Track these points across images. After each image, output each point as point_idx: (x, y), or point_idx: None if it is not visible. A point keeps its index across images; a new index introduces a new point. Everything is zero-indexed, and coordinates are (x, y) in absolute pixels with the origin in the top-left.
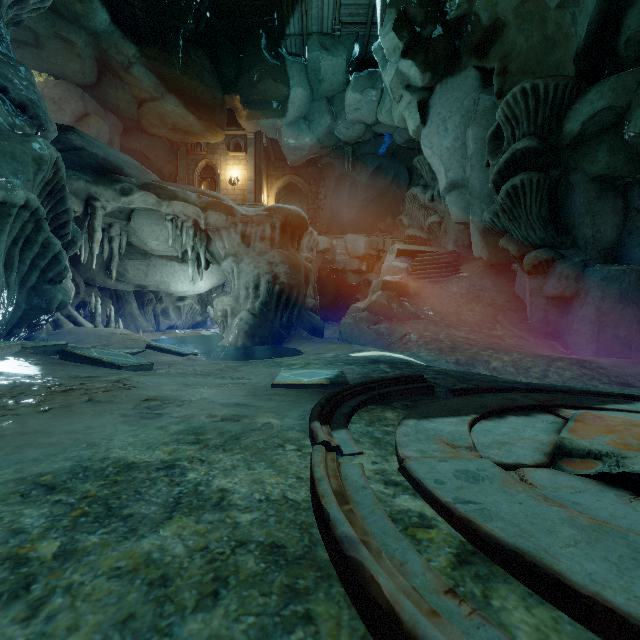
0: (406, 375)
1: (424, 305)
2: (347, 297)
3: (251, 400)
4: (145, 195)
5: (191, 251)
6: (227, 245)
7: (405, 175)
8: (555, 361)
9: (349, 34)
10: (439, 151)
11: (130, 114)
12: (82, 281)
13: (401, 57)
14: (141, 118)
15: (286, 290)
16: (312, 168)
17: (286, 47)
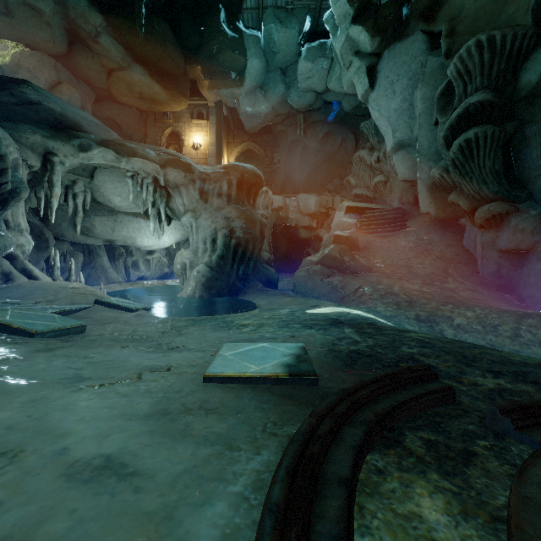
0: (405, 367)
1: (374, 258)
2: (299, 251)
3: (145, 439)
4: (104, 151)
5: (151, 207)
6: (186, 201)
7: (352, 140)
8: (524, 318)
9: (301, 7)
10: (387, 113)
11: (101, 83)
12: (52, 236)
13: (351, 23)
14: (111, 87)
15: (242, 244)
16: (267, 136)
17: (243, 21)
